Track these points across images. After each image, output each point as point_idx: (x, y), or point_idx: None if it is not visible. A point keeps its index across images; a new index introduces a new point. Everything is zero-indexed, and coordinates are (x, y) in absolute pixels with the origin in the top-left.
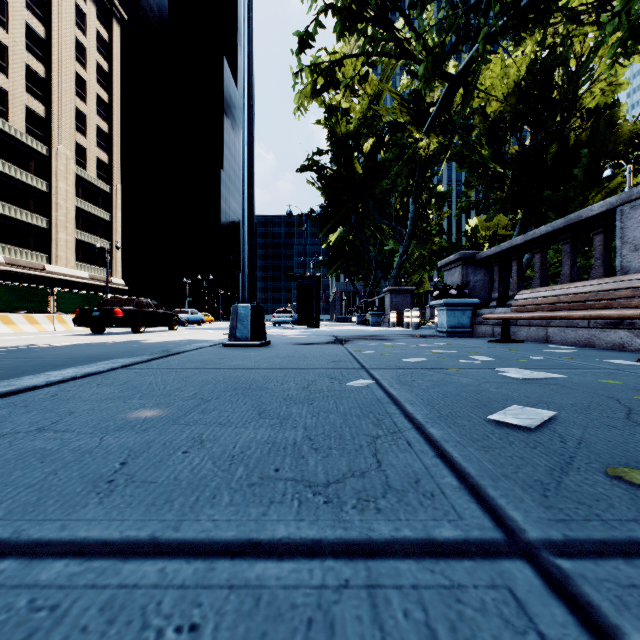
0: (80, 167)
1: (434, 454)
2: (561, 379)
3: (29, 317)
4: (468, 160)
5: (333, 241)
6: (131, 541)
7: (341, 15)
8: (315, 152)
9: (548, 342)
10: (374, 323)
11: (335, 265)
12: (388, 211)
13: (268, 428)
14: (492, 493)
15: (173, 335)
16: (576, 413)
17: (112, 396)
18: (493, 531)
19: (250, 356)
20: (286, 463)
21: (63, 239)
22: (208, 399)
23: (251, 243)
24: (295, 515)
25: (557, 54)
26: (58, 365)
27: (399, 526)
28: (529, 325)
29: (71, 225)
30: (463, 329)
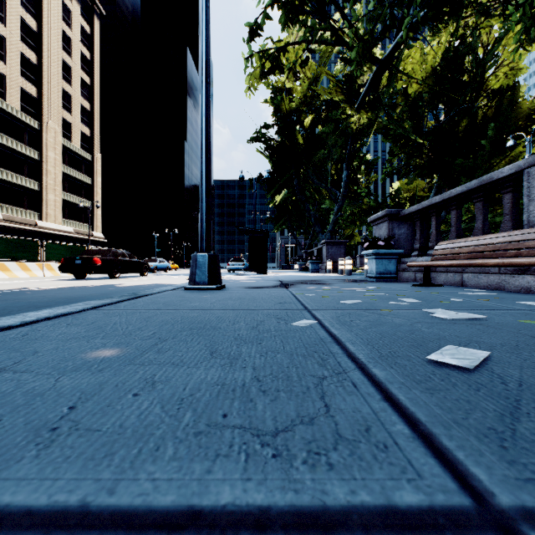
0: (66, 139)
1: (381, 397)
2: (484, 319)
3: (22, 265)
4: (392, 133)
5: (278, 201)
6: (58, 509)
7: (285, 8)
8: (263, 126)
9: (463, 286)
10: (313, 270)
11: (280, 221)
12: (325, 176)
13: (218, 368)
14: (447, 444)
15: (143, 280)
16: (507, 353)
17: (77, 336)
18: (459, 495)
19: (207, 298)
20: (234, 407)
21: (52, 199)
22: (165, 338)
23: (208, 201)
24: (242, 472)
25: (467, 43)
26: (41, 306)
27: (355, 488)
28: (447, 271)
29: (59, 188)
30: (389, 275)
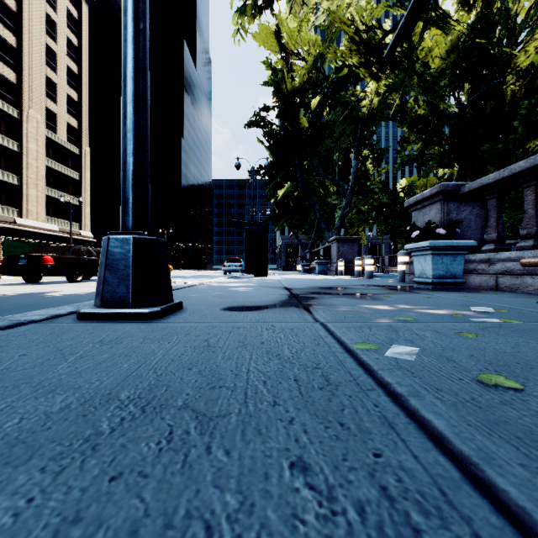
0: (51, 130)
1: None
2: None
3: None
4: (408, 117)
5: (280, 196)
6: None
7: None
8: (263, 108)
9: None
10: (320, 271)
11: (281, 220)
12: (331, 167)
13: None
14: None
15: None
16: None
17: None
18: None
19: None
20: None
21: (34, 195)
22: None
23: (139, 122)
24: None
25: (501, 6)
26: None
27: None
28: None
29: (41, 182)
30: (453, 279)
